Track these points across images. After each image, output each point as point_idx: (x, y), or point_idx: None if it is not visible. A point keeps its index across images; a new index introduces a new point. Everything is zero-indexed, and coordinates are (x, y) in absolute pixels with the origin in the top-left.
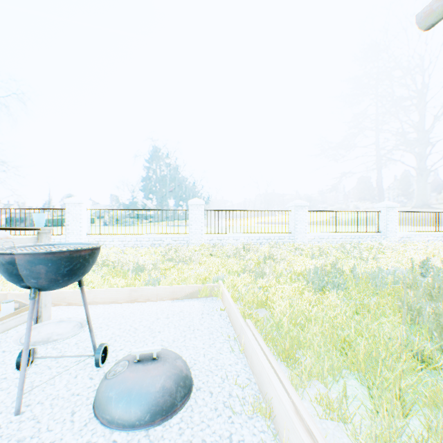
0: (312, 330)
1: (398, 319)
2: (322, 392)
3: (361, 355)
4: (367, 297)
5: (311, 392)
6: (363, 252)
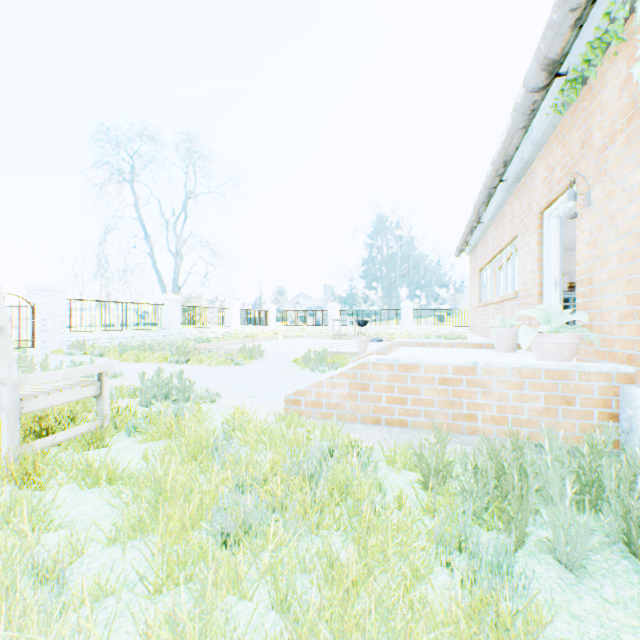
0: None
1: None
2: None
3: None
4: None
5: None
6: None
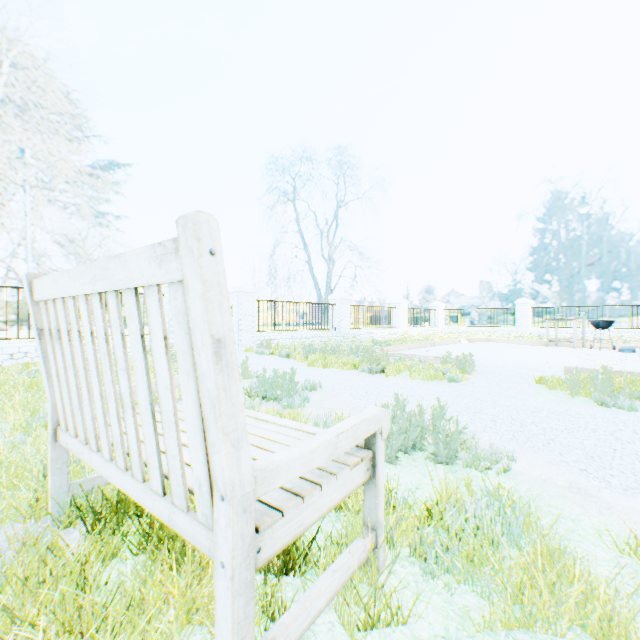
0: None
1: None
2: None
3: None
4: None
5: None
6: None
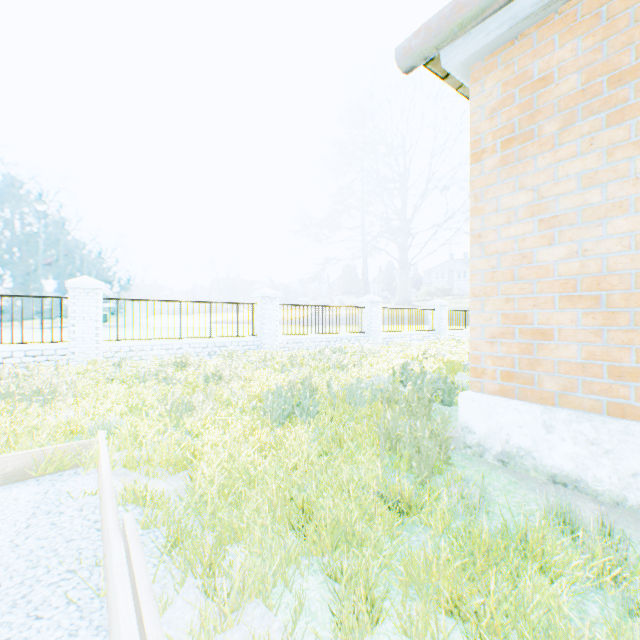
0: (255, 501)
1: (376, 450)
2: (257, 625)
3: (325, 527)
4: (343, 422)
5: (236, 635)
6: (343, 360)
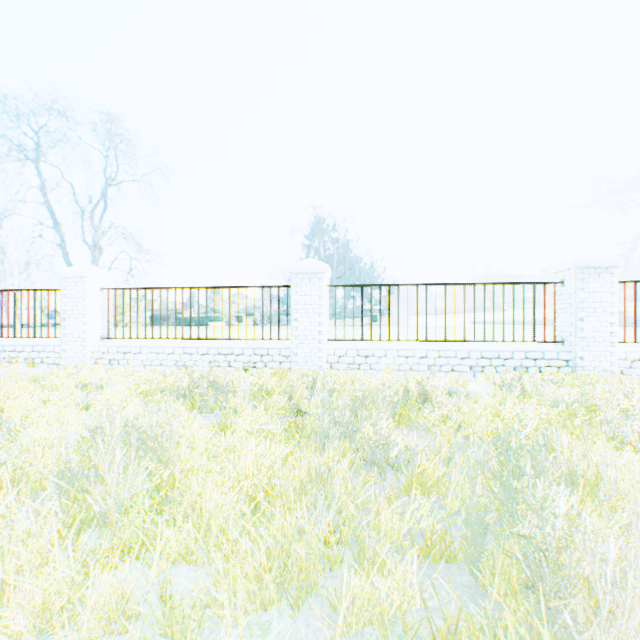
0: None
1: None
2: None
3: None
4: None
5: None
6: None
